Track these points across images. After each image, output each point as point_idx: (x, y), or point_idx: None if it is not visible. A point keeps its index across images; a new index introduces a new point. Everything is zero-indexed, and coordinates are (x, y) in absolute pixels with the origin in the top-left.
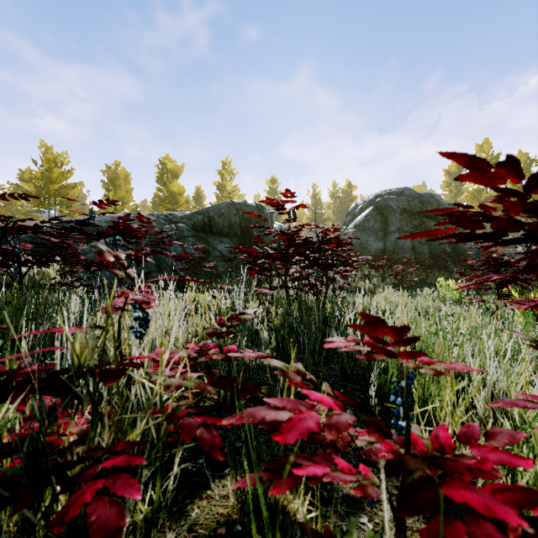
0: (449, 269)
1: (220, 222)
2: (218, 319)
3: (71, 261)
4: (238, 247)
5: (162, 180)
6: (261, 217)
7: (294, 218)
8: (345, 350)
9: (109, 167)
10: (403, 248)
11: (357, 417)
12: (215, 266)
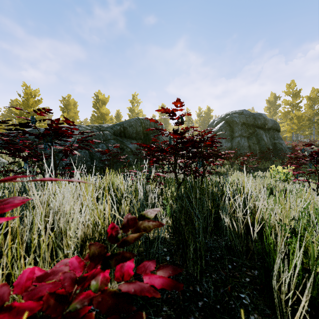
0: (271, 159)
1: (130, 130)
2: (109, 228)
3: (14, 154)
4: (140, 144)
5: (96, 106)
6: (157, 122)
7: (182, 122)
8: (231, 229)
9: (64, 98)
10: (243, 146)
11: (255, 305)
12: (127, 157)
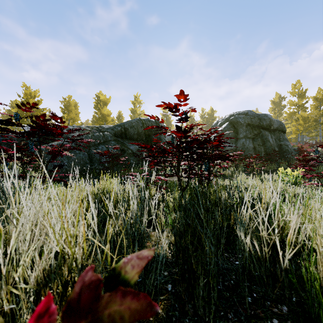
0: (277, 161)
1: (132, 131)
2: (33, 315)
3: None
4: (139, 144)
5: (97, 107)
6: (158, 119)
7: (186, 119)
8: (248, 249)
9: (65, 99)
10: (247, 148)
11: None
12: (128, 159)
